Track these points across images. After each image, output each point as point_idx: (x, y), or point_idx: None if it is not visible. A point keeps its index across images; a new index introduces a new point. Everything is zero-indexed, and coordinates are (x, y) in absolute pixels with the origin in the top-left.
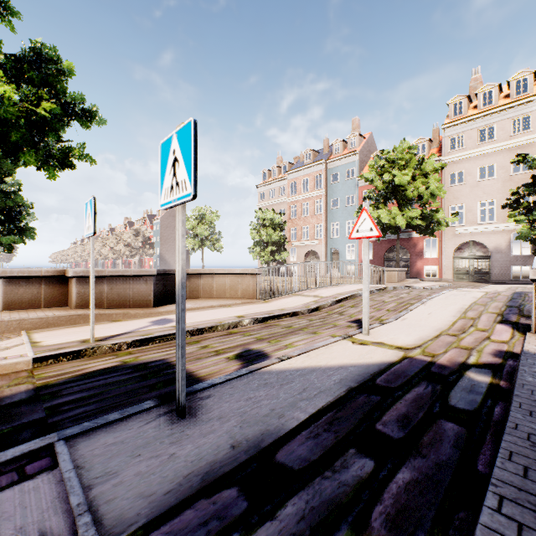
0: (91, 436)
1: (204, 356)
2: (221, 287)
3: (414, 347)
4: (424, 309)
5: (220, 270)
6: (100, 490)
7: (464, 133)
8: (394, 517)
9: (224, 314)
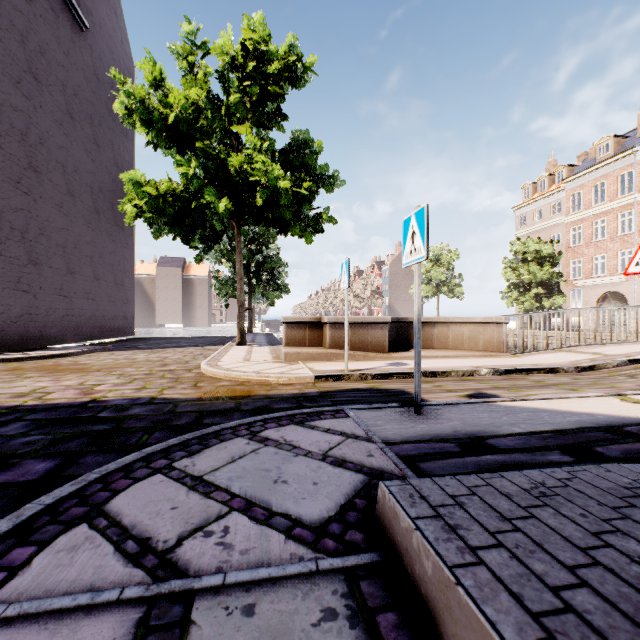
0: (363, 411)
1: (436, 391)
2: (458, 338)
3: None
4: None
5: (457, 318)
6: (374, 428)
7: None
8: None
9: (459, 363)
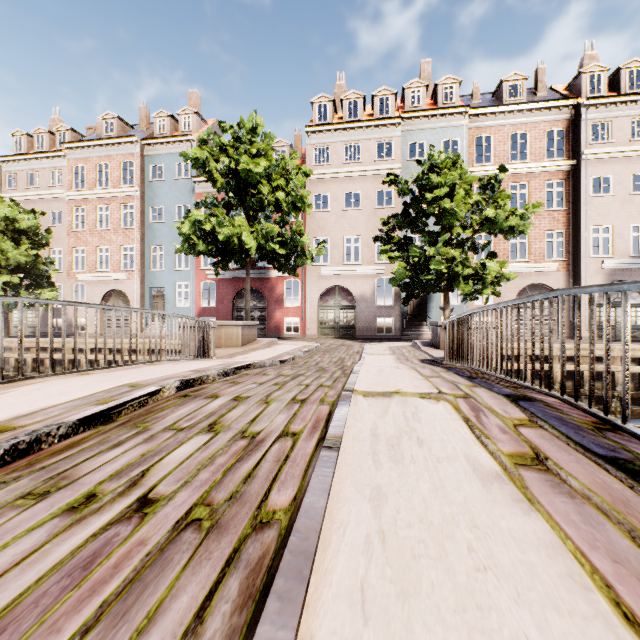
0: None
1: None
2: None
3: None
4: None
5: None
6: None
7: (330, 145)
8: None
9: None
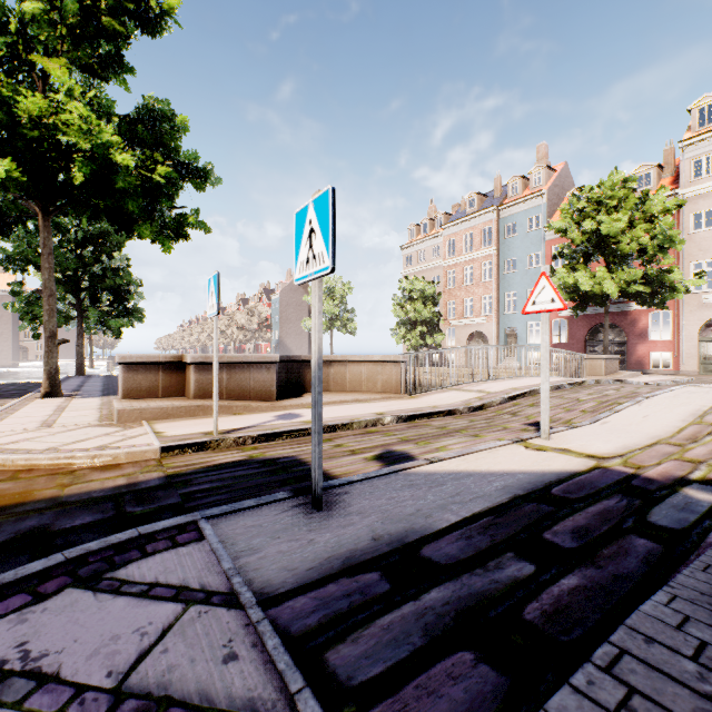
0: (230, 518)
1: (338, 455)
2: (356, 378)
3: (613, 457)
4: (637, 410)
5: (355, 356)
6: (247, 561)
7: None
8: (551, 614)
9: (360, 410)
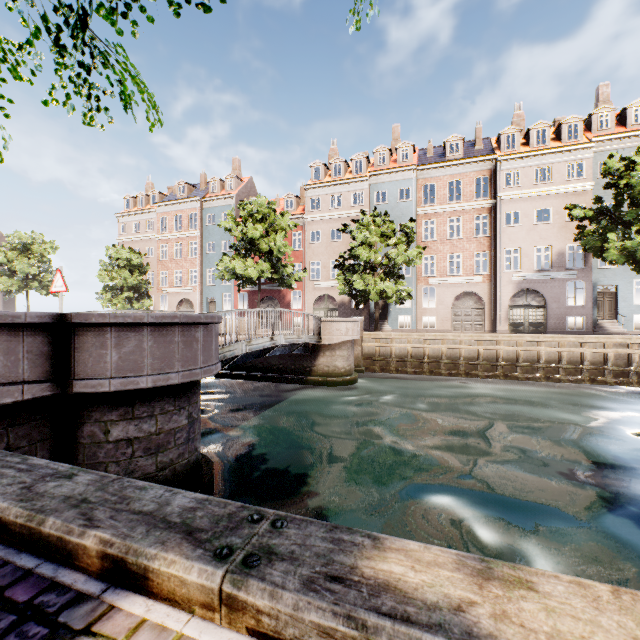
0: None
1: None
2: None
3: None
4: None
5: None
6: None
7: (321, 197)
8: None
9: None
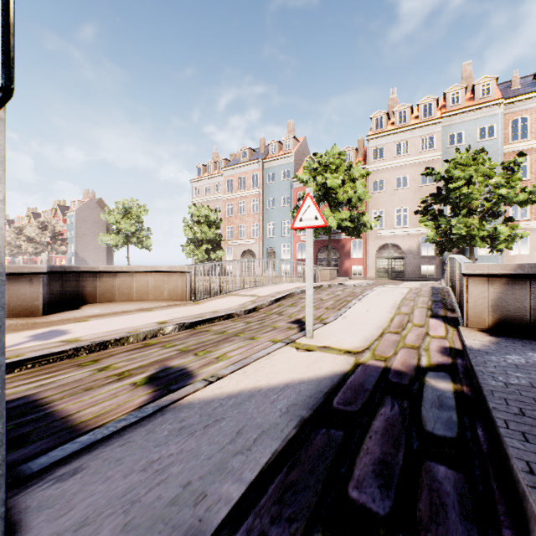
0: None
1: (99, 384)
2: (143, 288)
3: (364, 350)
4: (361, 306)
5: (142, 267)
6: None
7: (384, 146)
8: None
9: (143, 320)
